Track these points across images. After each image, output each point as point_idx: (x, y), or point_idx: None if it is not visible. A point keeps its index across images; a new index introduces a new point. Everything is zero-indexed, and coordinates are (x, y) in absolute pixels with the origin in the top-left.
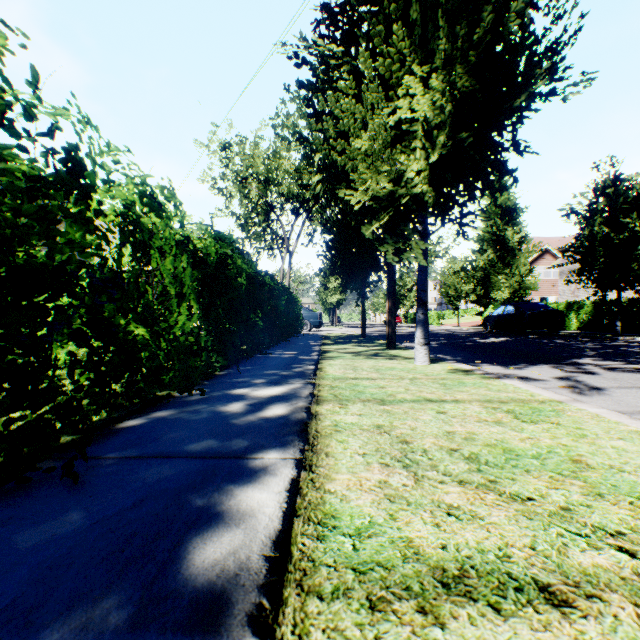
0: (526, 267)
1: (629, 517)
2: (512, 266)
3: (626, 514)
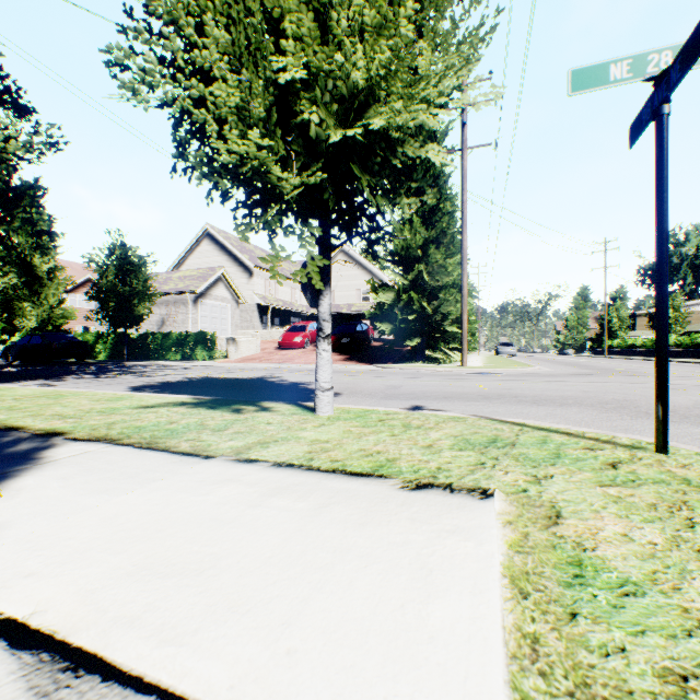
0: (58, 298)
1: (8, 398)
2: (42, 295)
3: (8, 397)
